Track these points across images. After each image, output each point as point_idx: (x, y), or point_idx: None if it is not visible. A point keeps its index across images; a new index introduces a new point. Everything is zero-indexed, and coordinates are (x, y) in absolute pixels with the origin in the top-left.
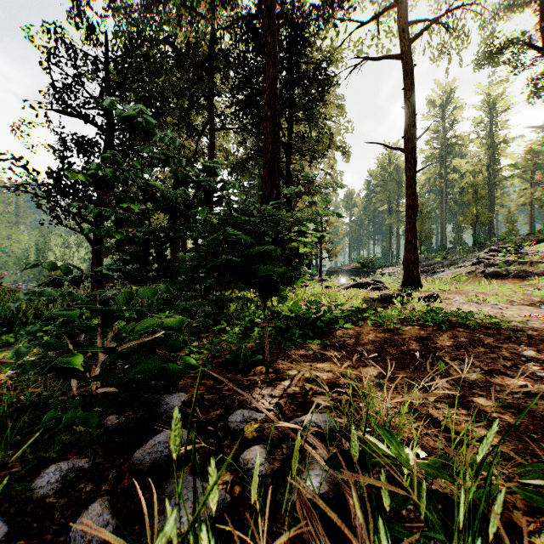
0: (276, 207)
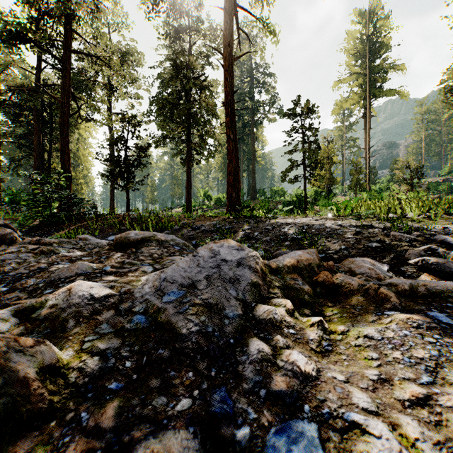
0: (42, 183)
